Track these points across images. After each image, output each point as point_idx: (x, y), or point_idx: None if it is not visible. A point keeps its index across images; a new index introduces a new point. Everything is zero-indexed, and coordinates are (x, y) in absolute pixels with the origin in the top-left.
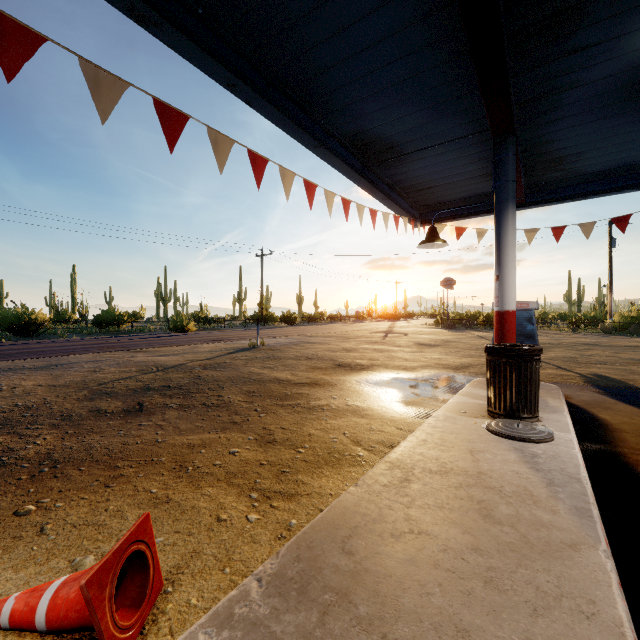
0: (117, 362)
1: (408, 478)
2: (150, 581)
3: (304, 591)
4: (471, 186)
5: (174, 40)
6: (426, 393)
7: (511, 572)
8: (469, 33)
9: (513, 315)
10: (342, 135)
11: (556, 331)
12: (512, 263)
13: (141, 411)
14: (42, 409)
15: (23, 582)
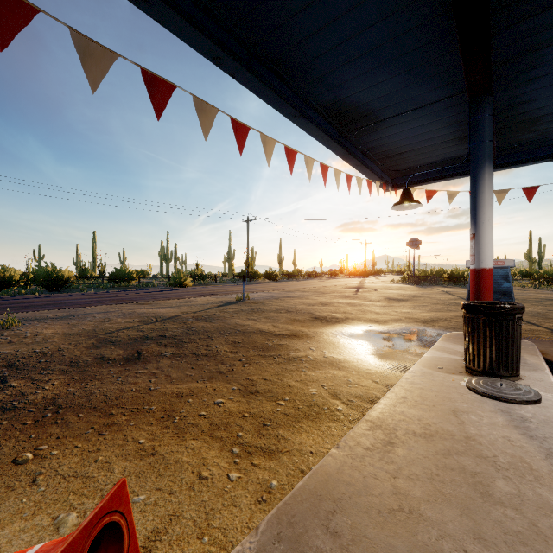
0: (123, 313)
1: (391, 441)
2: None
3: None
4: (442, 150)
5: (162, 15)
6: (399, 346)
7: None
8: None
9: (490, 273)
10: (320, 105)
11: (519, 287)
12: (489, 222)
13: (139, 359)
14: (55, 355)
15: (6, 540)
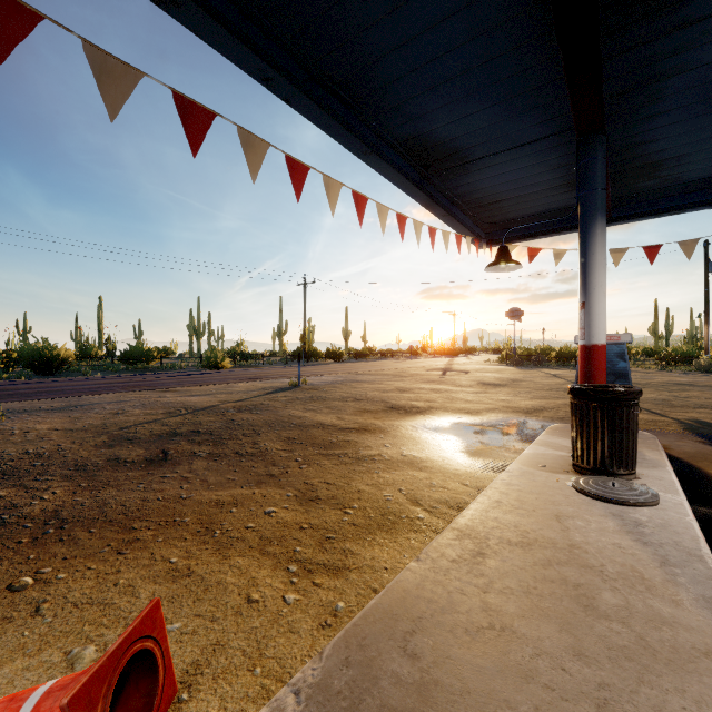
0: (142, 403)
1: (482, 551)
2: (159, 688)
3: (355, 711)
4: (547, 199)
5: (199, 24)
6: (494, 441)
7: (631, 692)
8: (555, 3)
9: (602, 350)
10: (396, 139)
11: (641, 369)
12: (601, 288)
13: (165, 460)
14: (54, 457)
15: (6, 680)
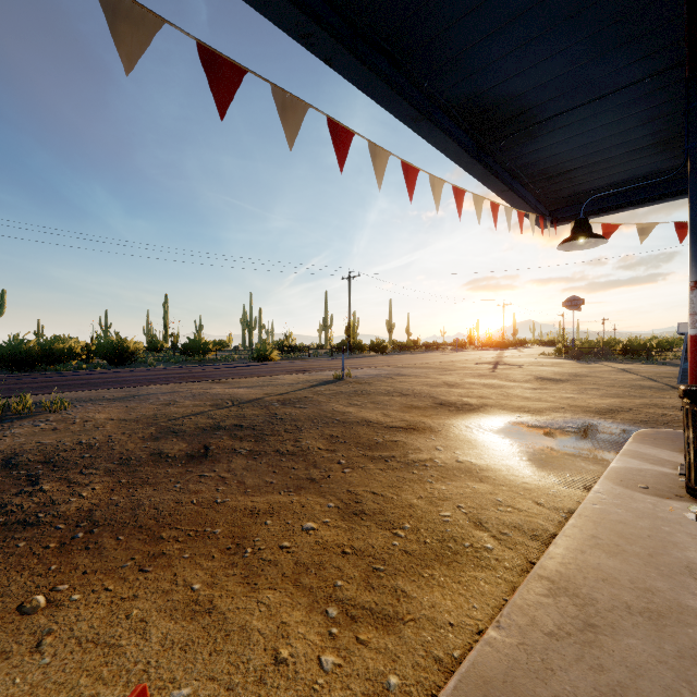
0: (193, 394)
1: (591, 621)
2: None
3: None
4: (631, 164)
5: None
6: (566, 448)
7: None
8: None
9: None
10: (451, 103)
11: None
12: None
13: (205, 457)
14: (103, 449)
15: None
